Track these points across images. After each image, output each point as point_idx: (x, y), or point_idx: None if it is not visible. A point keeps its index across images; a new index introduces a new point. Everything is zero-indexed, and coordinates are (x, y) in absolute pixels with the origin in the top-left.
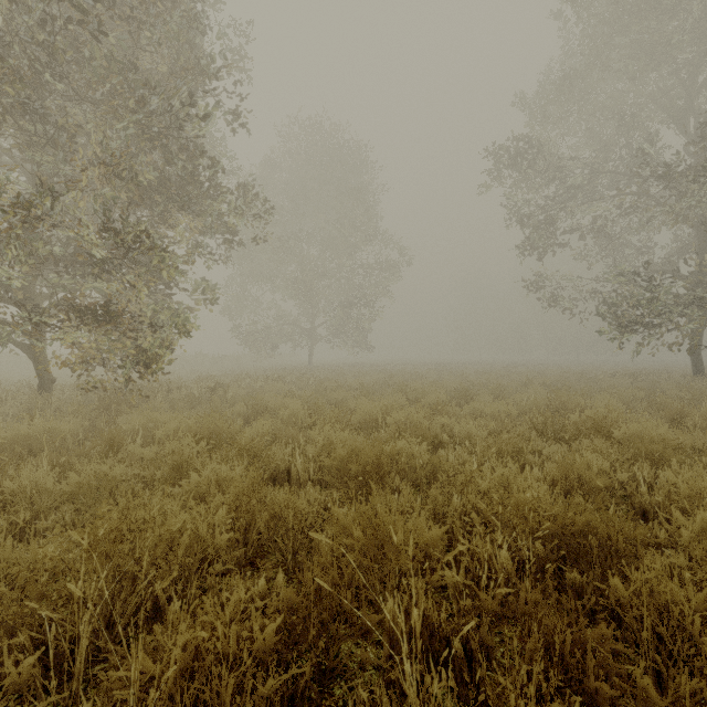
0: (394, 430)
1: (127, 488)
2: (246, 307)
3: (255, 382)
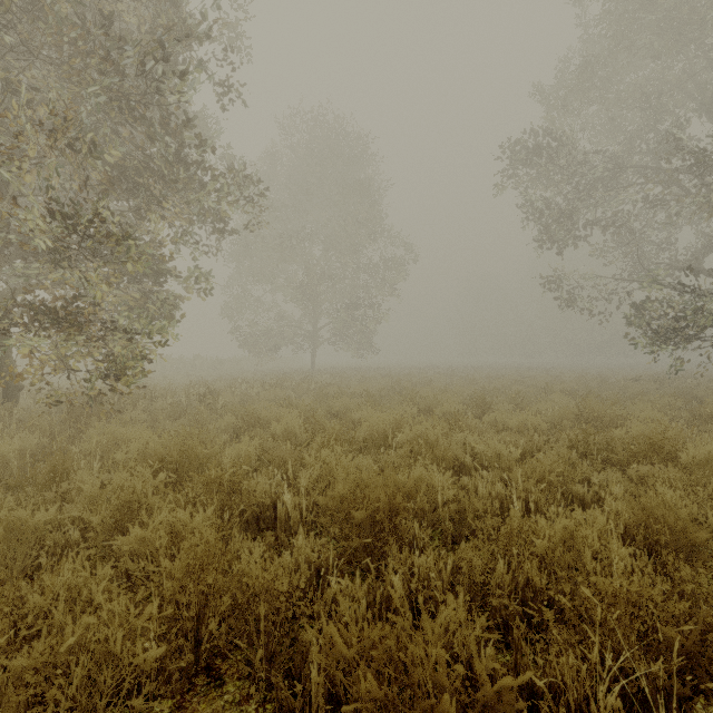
0: (408, 451)
1: (57, 538)
2: (246, 309)
3: (251, 388)
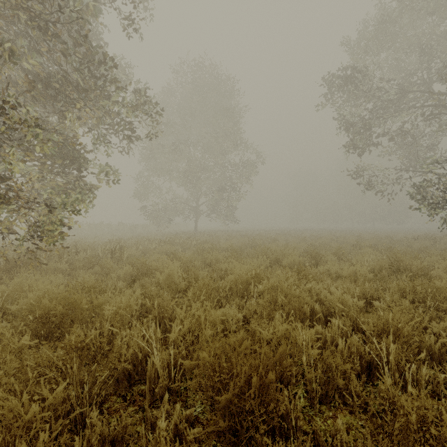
0: (268, 301)
1: None
2: (152, 192)
3: (151, 244)
